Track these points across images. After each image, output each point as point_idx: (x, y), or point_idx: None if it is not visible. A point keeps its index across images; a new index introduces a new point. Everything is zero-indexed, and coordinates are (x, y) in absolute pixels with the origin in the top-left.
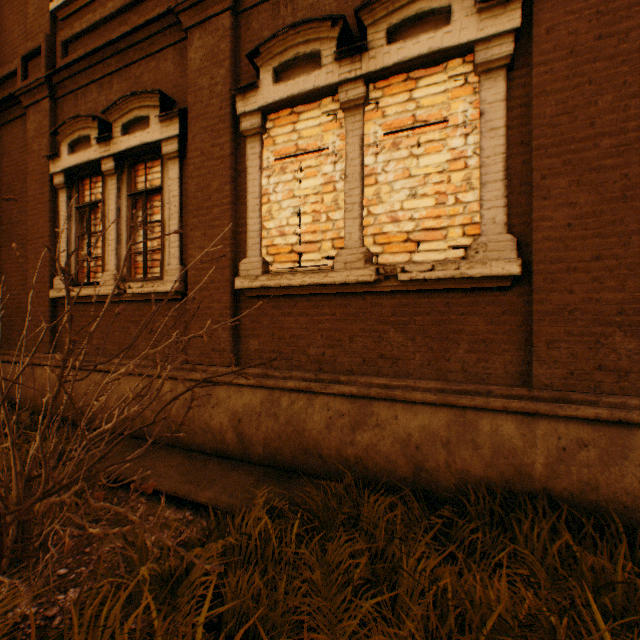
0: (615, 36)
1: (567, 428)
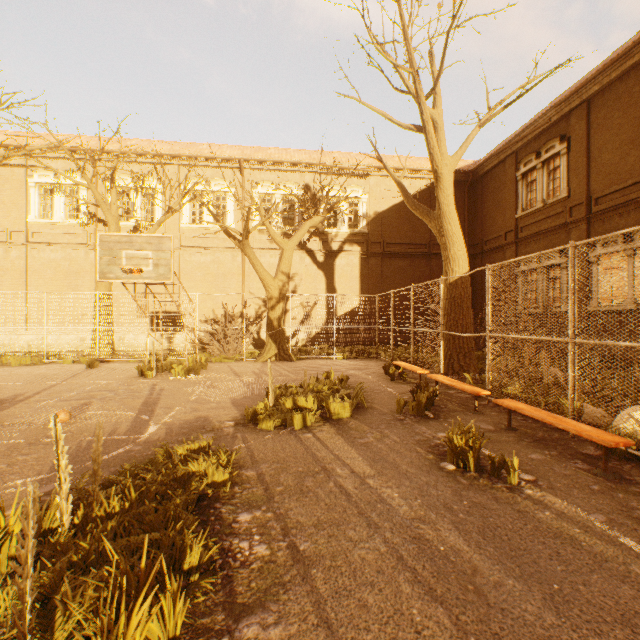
0: None
1: None
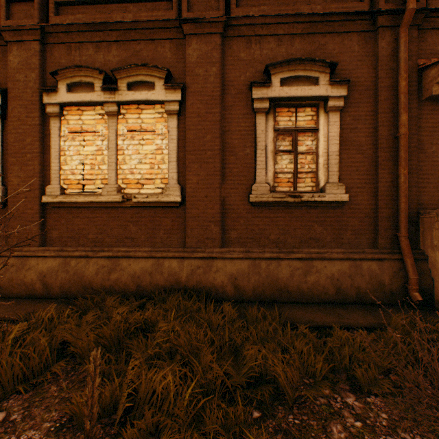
0: (212, 114)
1: (195, 262)
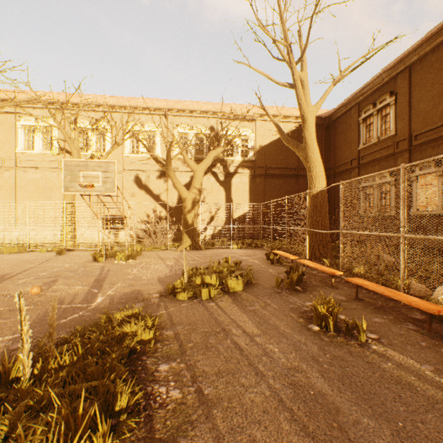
0: None
1: None
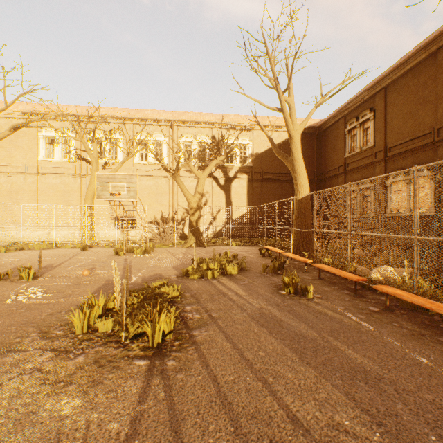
0: None
1: None
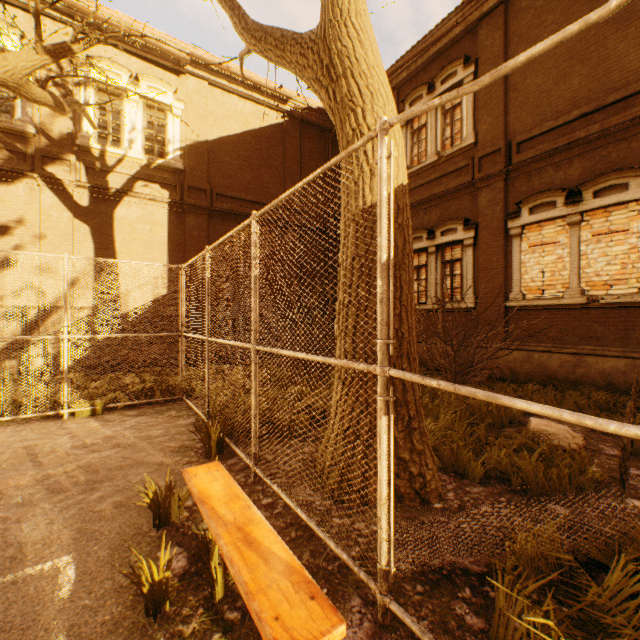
0: None
1: None
